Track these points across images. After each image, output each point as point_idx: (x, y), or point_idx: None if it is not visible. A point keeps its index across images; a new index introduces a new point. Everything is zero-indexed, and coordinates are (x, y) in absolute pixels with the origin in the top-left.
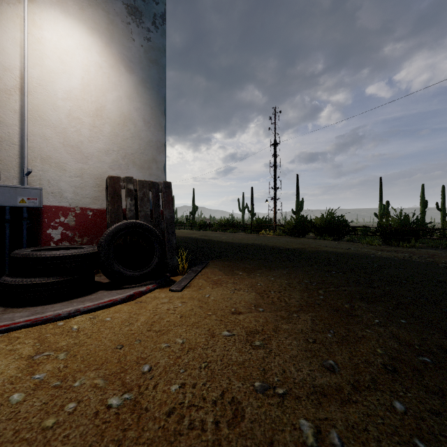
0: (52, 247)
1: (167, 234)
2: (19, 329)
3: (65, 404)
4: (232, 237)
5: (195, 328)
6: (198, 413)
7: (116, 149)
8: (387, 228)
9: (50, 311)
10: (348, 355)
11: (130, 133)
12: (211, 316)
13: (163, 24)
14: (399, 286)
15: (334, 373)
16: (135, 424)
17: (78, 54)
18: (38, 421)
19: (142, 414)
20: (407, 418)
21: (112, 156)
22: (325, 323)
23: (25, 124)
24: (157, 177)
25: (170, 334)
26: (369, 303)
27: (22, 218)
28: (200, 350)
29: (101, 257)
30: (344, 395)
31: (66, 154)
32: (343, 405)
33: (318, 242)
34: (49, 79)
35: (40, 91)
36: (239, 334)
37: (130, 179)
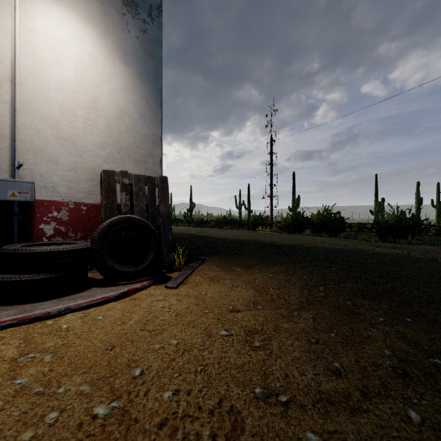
0: (44, 243)
1: (163, 229)
2: (5, 328)
3: (46, 413)
4: (229, 233)
5: (191, 327)
6: (193, 424)
7: (111, 142)
8: (383, 225)
9: (39, 309)
10: (354, 357)
11: (126, 127)
12: (208, 314)
13: (159, 15)
14: (400, 282)
15: (340, 377)
16: (122, 438)
17: (72, 45)
18: (14, 435)
19: (131, 426)
20: (425, 429)
21: (106, 150)
22: (328, 321)
23: (16, 116)
24: (153, 172)
25: (165, 334)
26: (372, 300)
27: (13, 213)
28: (195, 352)
29: (94, 253)
30: (353, 403)
31: (59, 147)
32: (353, 414)
33: (315, 238)
34: (41, 70)
35: (32, 82)
36: (238, 333)
37: (125, 173)
